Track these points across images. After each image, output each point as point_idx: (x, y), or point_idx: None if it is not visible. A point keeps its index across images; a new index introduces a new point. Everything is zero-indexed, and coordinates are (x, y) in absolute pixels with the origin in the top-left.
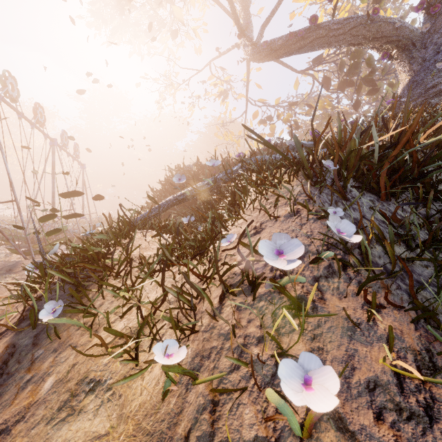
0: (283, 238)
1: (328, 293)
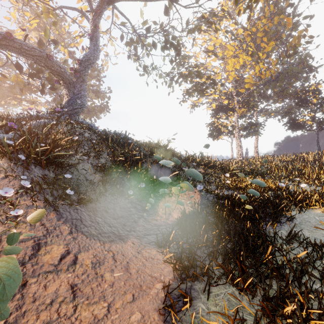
0: (7, 188)
1: (21, 201)
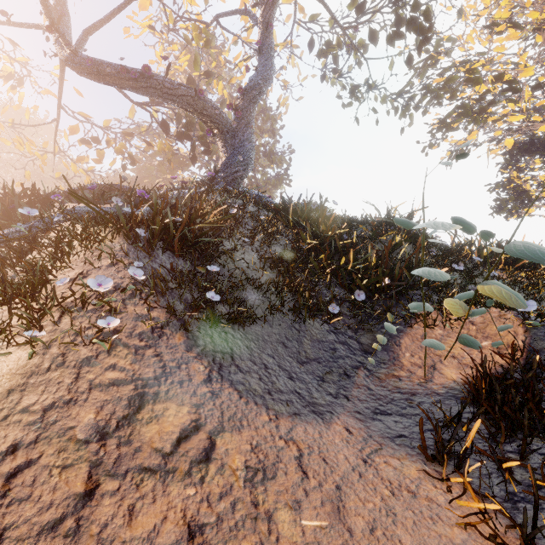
0: (102, 277)
1: (129, 305)
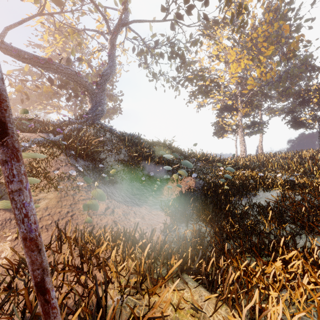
0: (72, 170)
1: (78, 179)
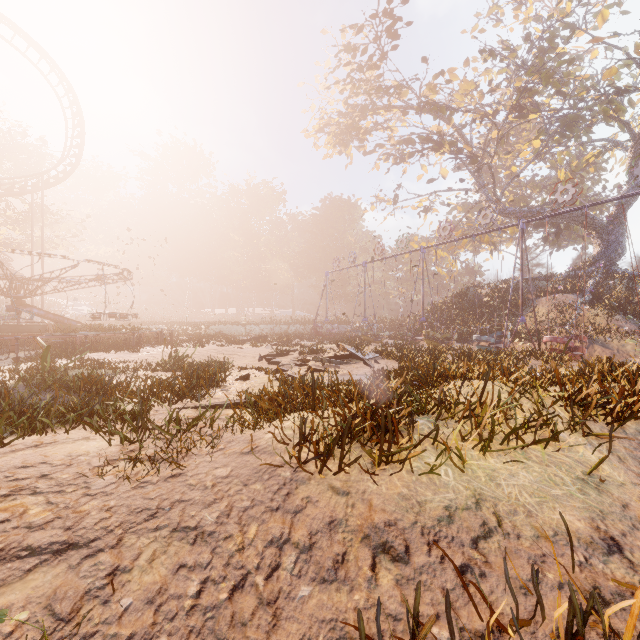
0: None
1: None
